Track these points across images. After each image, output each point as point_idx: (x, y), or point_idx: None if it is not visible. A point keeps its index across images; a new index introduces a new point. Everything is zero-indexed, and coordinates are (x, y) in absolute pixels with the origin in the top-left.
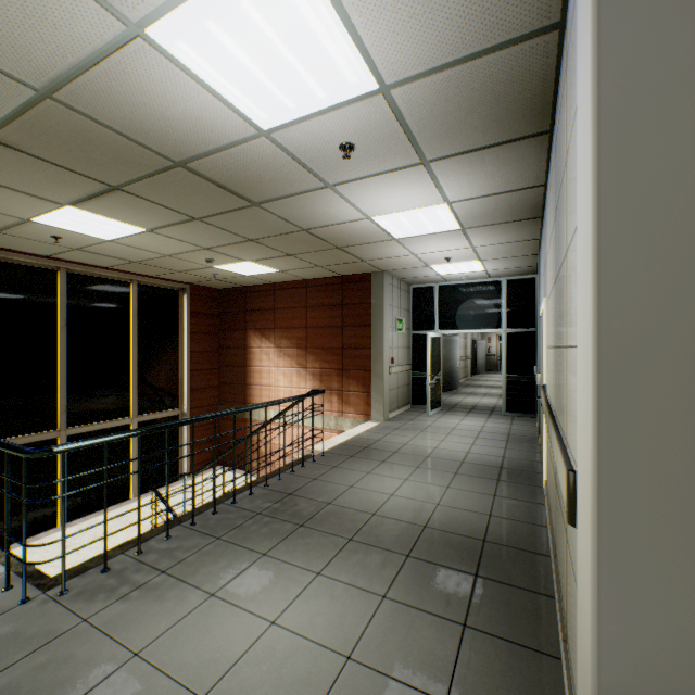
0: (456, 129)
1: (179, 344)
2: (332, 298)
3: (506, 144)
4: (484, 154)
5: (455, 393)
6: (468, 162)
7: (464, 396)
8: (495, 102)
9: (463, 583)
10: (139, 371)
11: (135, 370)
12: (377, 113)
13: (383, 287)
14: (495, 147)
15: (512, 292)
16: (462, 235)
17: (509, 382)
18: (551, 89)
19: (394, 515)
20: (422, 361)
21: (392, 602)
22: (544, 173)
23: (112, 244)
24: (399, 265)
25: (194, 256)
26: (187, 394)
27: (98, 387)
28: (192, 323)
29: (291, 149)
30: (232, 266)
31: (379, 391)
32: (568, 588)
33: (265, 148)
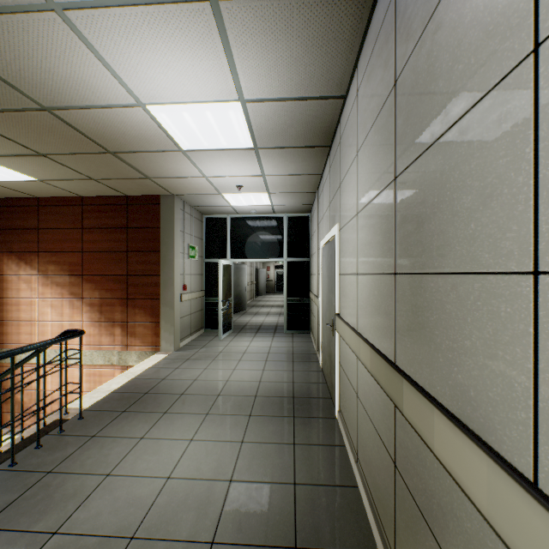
0: None
1: None
2: (115, 219)
3: None
4: (294, 9)
5: (244, 314)
6: (272, 20)
7: (251, 316)
8: None
9: None
10: None
11: None
12: None
13: (174, 211)
14: None
15: (292, 227)
16: (254, 157)
17: (290, 304)
18: None
19: (167, 528)
20: (215, 287)
21: None
22: (350, 75)
23: None
24: (190, 189)
25: None
26: None
27: None
28: None
29: None
30: None
31: (169, 320)
32: None
33: None
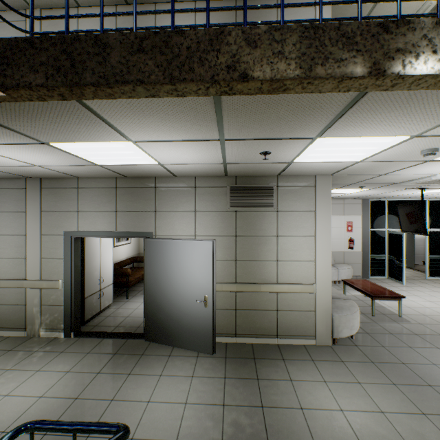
0: None
1: None
2: None
3: None
4: None
5: None
6: None
7: None
8: None
9: None
10: None
11: None
12: None
13: None
14: None
15: None
16: None
17: None
18: None
19: None
20: None
21: None
22: (190, 1)
23: None
24: None
25: None
26: None
27: None
28: None
29: None
30: None
31: None
32: None
33: None
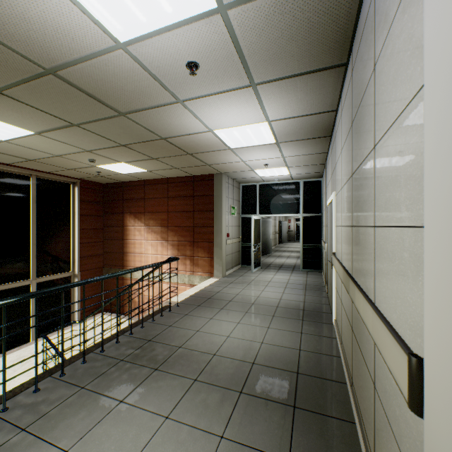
0: (278, 56)
1: (71, 224)
2: (186, 191)
3: (314, 73)
4: (297, 81)
5: (269, 256)
6: (285, 87)
7: (275, 258)
8: (310, 32)
9: (285, 416)
10: (37, 244)
11: (33, 243)
12: (216, 33)
13: (222, 184)
14: (306, 75)
15: (306, 189)
16: (276, 147)
17: (305, 249)
18: (352, 23)
19: (230, 354)
20: (248, 235)
21: (229, 442)
22: (337, 100)
23: (7, 144)
24: (232, 169)
25: (79, 157)
26: (77, 261)
27: (1, 257)
28: (82, 208)
29: (146, 64)
30: (111, 166)
31: (219, 256)
32: (379, 433)
33: (124, 61)
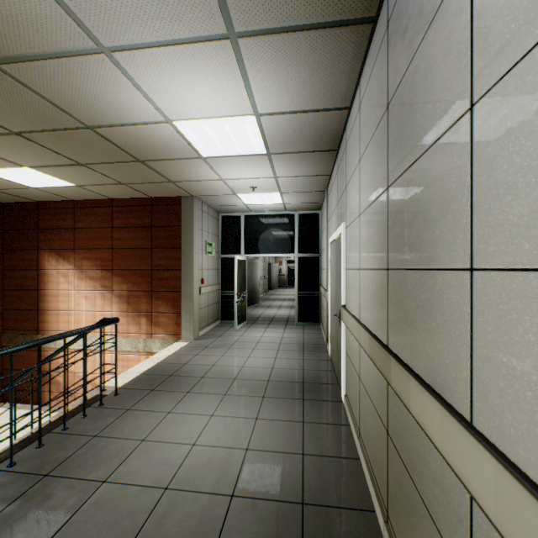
0: None
1: None
2: (141, 219)
3: (327, 30)
4: (302, 41)
5: (257, 307)
6: (283, 50)
7: (264, 309)
8: None
9: None
10: None
11: None
12: None
13: (194, 211)
14: (315, 30)
15: (302, 224)
16: (267, 161)
17: (301, 298)
18: None
19: (194, 483)
20: (231, 281)
21: None
22: (353, 90)
23: None
24: (208, 190)
25: None
26: None
27: None
28: None
29: None
30: (6, 172)
31: (189, 311)
32: None
33: None
